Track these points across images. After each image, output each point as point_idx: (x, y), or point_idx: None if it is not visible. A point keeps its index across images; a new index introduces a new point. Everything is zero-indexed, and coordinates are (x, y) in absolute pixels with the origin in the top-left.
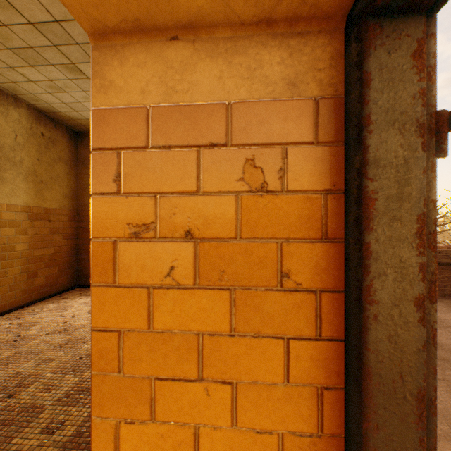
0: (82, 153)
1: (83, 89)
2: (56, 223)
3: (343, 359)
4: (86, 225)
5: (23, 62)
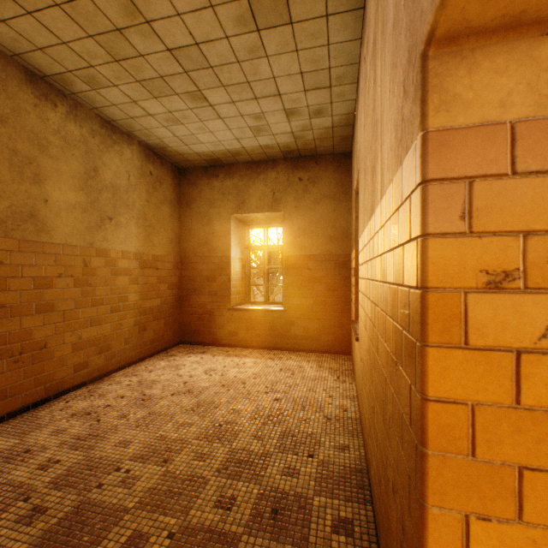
0: (185, 192)
1: (201, 118)
2: (162, 271)
3: None
4: (189, 273)
5: (148, 94)
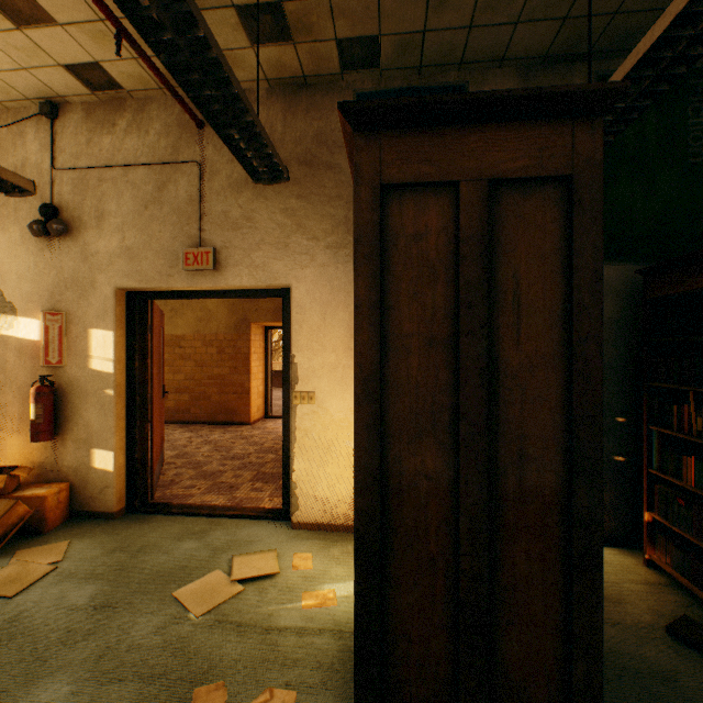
0: None
1: None
2: None
3: (264, 368)
4: None
5: None
